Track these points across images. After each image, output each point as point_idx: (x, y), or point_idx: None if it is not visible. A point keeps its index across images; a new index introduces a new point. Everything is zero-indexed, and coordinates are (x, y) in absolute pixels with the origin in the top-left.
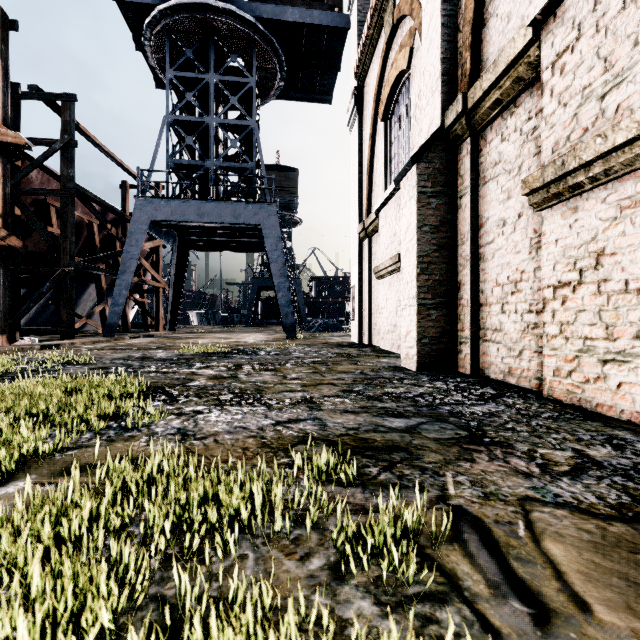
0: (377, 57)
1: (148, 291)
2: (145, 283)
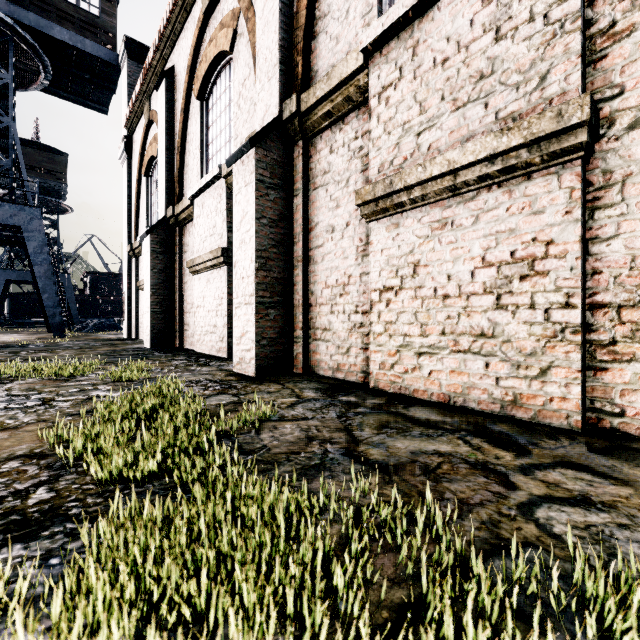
0: (141, 127)
1: None
2: None
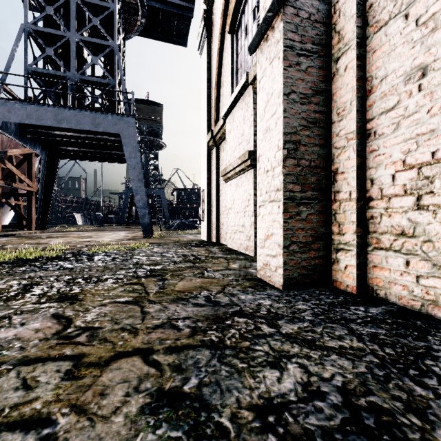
0: None
1: (20, 194)
2: (12, 186)
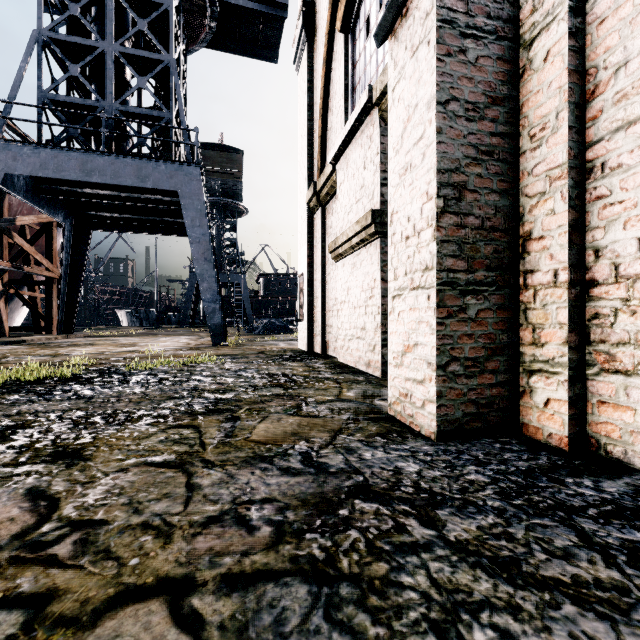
0: None
1: (36, 282)
2: (23, 270)
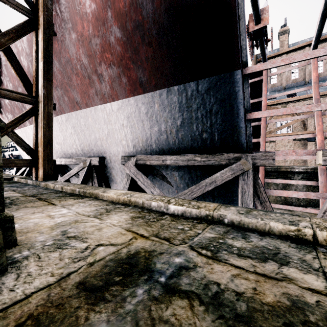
0: None
1: None
2: None
